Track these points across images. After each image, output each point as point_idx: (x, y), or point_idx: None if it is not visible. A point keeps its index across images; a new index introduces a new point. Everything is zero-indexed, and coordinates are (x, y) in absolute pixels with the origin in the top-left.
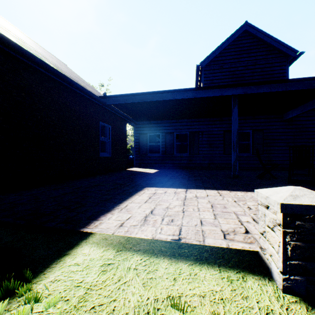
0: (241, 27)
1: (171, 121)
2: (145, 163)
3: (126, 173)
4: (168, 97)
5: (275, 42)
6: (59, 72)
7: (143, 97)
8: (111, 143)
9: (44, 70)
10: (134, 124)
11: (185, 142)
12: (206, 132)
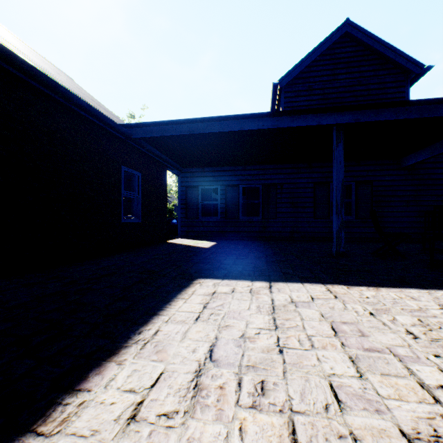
0: (341, 27)
1: (235, 168)
2: (196, 232)
3: (165, 249)
4: (232, 126)
5: (391, 50)
6: (41, 74)
7: (193, 126)
8: (141, 201)
9: (12, 68)
10: (179, 172)
11: (256, 200)
12: (288, 185)
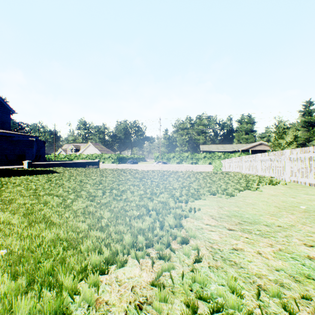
0: None
1: None
2: None
3: None
4: None
5: (6, 103)
6: None
7: None
8: None
9: None
10: None
11: None
12: None
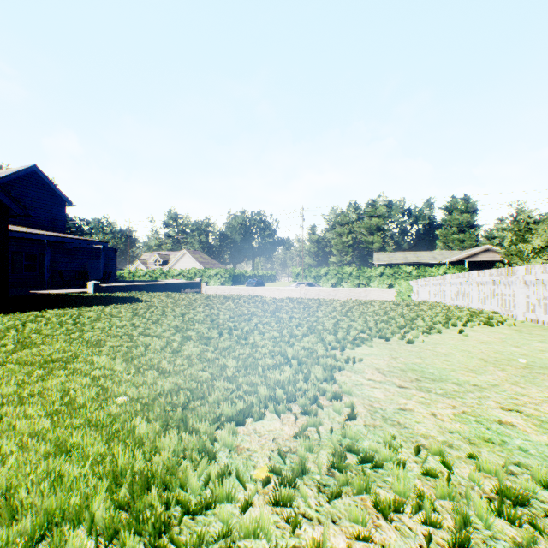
0: (33, 167)
1: None
2: None
3: None
4: None
5: (59, 190)
6: None
7: None
8: None
9: None
10: None
11: None
12: None
